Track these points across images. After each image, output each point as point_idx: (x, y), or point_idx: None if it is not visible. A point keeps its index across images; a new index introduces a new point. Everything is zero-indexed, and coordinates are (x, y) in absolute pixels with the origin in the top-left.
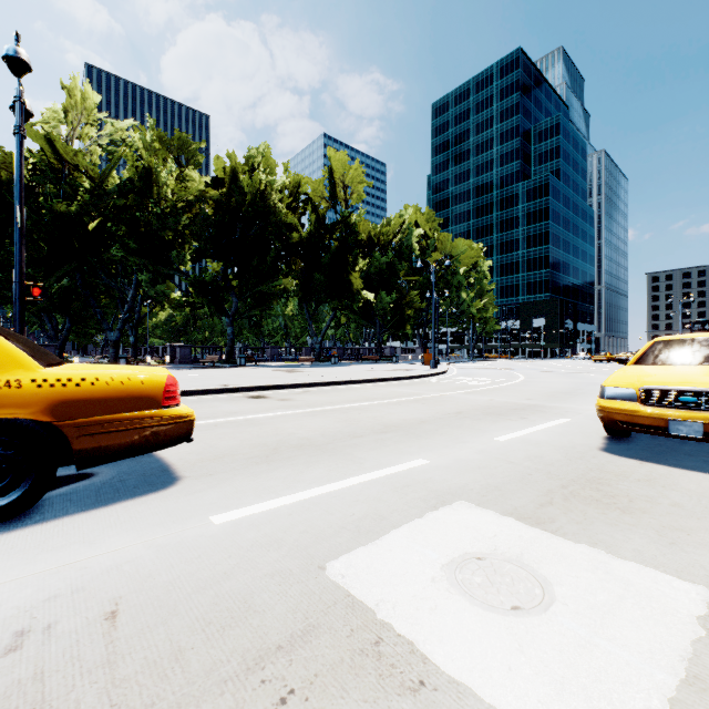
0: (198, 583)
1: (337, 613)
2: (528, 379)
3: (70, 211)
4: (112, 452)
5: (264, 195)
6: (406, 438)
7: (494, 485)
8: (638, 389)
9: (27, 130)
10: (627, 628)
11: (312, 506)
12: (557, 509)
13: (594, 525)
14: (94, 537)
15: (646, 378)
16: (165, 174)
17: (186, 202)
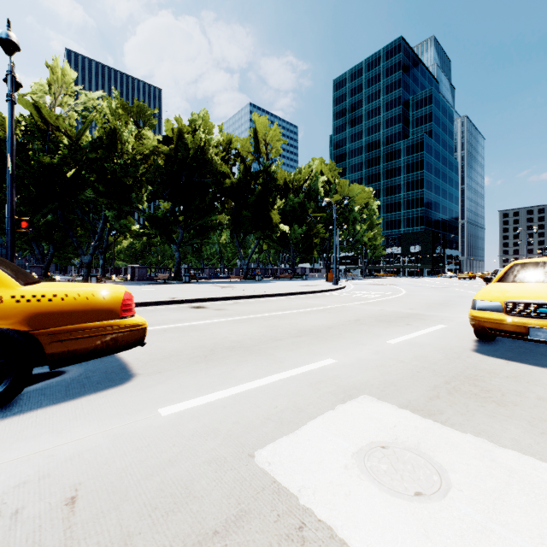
0: (147, 470)
1: (265, 498)
2: (409, 293)
3: (53, 162)
4: (79, 355)
5: (203, 150)
6: (316, 341)
7: (390, 381)
8: (503, 302)
9: (19, 99)
10: (517, 514)
11: (243, 400)
12: (444, 402)
13: (476, 417)
14: (61, 428)
15: (509, 293)
16: (127, 133)
17: (143, 155)
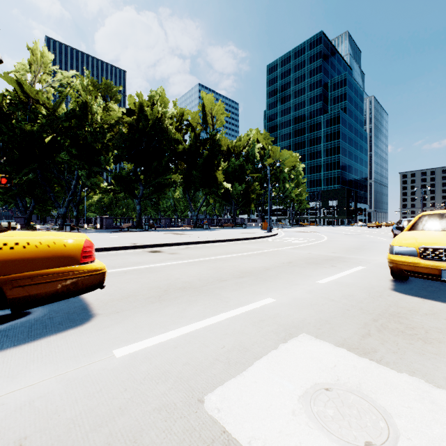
0: (96, 419)
1: None
2: (330, 239)
3: (33, 129)
4: (40, 299)
5: (160, 121)
6: (256, 281)
7: (325, 319)
8: (418, 248)
9: (4, 76)
10: None
11: (192, 339)
12: (375, 339)
13: (407, 354)
14: (17, 372)
15: (422, 240)
16: (96, 106)
17: (110, 124)
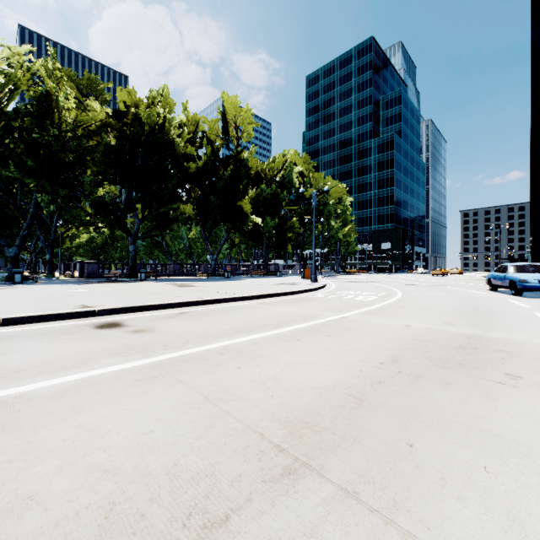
0: None
1: None
2: (407, 293)
3: None
4: None
5: (164, 129)
6: (364, 530)
7: None
8: None
9: None
10: None
11: None
12: None
13: None
14: None
15: None
16: (63, 98)
17: (89, 129)
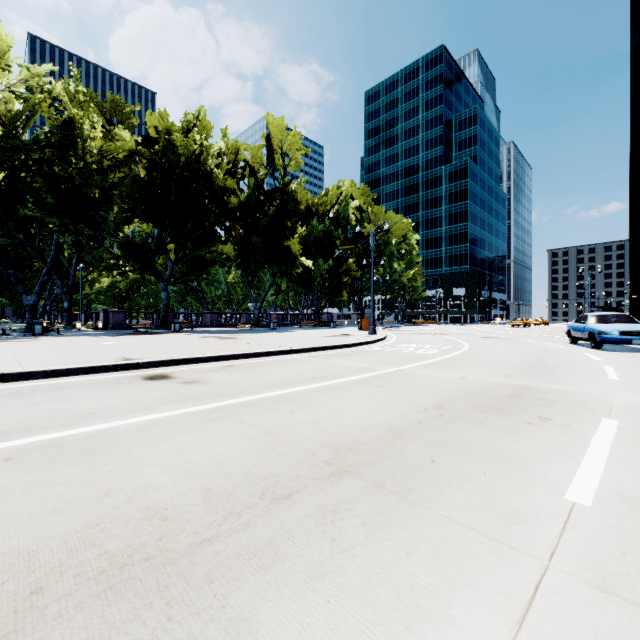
0: None
1: None
2: (475, 346)
3: None
4: None
5: (201, 158)
6: (384, 500)
7: None
8: None
9: None
10: None
11: None
12: None
13: None
14: None
15: None
16: (88, 126)
17: (116, 160)
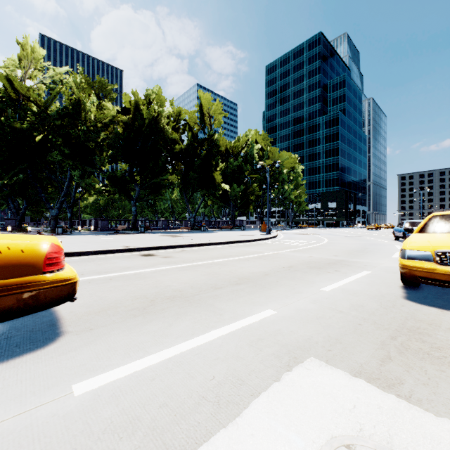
0: None
1: None
2: (331, 241)
3: (22, 127)
4: None
5: (157, 120)
6: (255, 289)
7: (334, 337)
8: (434, 252)
9: None
10: None
11: (175, 367)
12: (398, 365)
13: (441, 387)
14: None
15: (437, 243)
16: (89, 104)
17: (104, 123)
